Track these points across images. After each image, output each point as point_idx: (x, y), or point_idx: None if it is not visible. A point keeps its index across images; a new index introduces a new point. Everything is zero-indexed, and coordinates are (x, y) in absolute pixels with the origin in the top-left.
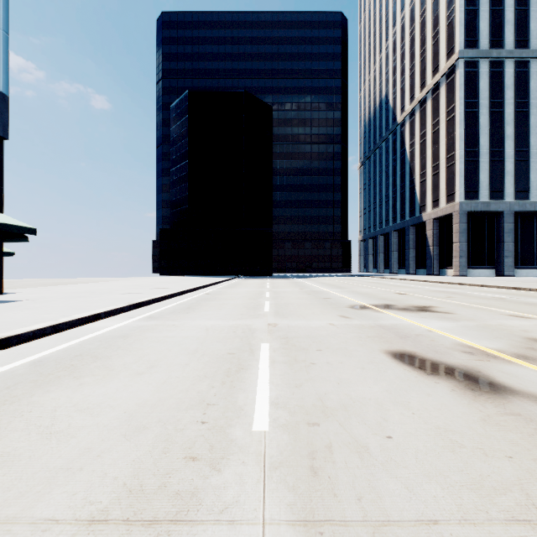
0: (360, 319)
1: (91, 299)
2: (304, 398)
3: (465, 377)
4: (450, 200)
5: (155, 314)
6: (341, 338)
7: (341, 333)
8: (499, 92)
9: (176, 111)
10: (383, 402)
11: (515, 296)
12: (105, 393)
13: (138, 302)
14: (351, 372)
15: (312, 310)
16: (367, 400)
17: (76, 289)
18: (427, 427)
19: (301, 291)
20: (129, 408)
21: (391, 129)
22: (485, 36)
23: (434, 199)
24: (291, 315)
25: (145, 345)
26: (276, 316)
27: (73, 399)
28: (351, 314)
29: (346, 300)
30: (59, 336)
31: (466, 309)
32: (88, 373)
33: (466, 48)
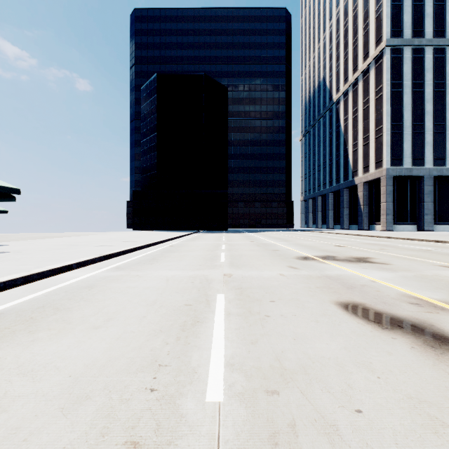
0: (307, 269)
1: (68, 251)
2: (260, 358)
3: (420, 332)
4: (378, 166)
5: (122, 264)
6: (291, 289)
7: (291, 283)
8: (420, 75)
9: (146, 91)
10: (343, 362)
11: (440, 248)
12: (55, 352)
13: (108, 254)
14: (305, 326)
15: (263, 261)
16: (327, 360)
17: (57, 242)
18: (398, 396)
19: (253, 244)
20: (76, 370)
21: (328, 107)
22: (408, 27)
23: (364, 165)
24: (244, 266)
25: (107, 296)
26: (231, 267)
27: (20, 359)
28: (299, 264)
29: (293, 252)
30: (29, 286)
31: (400, 260)
32: (44, 327)
33: (392, 37)
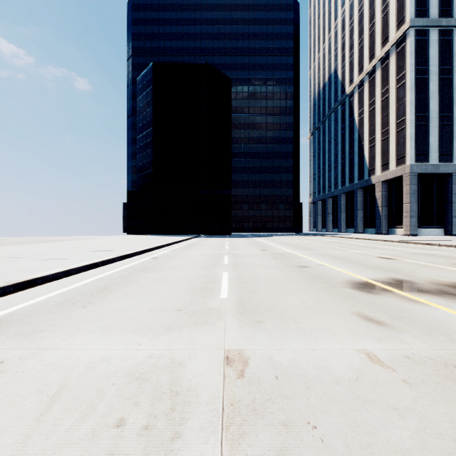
0: (411, 329)
1: None
2: None
3: None
4: (400, 162)
5: (25, 308)
6: None
7: None
8: (448, 59)
9: (142, 82)
10: None
11: None
12: None
13: (27, 279)
14: None
15: (297, 294)
16: None
17: (1, 253)
18: None
19: (265, 254)
20: None
21: (340, 100)
22: (435, 6)
23: (383, 162)
24: (269, 315)
25: None
26: (241, 318)
27: None
28: (374, 308)
29: (332, 271)
30: None
31: None
32: None
33: (417, 17)
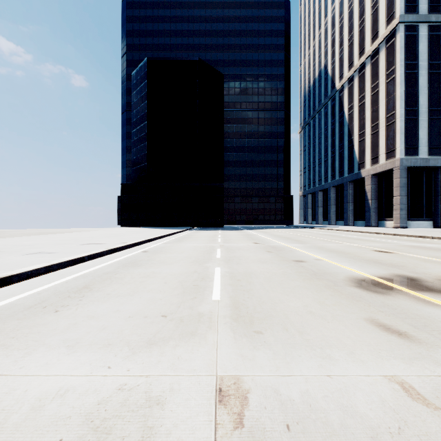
0: None
1: None
2: None
3: None
4: (390, 156)
5: None
6: None
7: None
8: (437, 54)
9: (136, 77)
10: None
11: None
12: None
13: (0, 277)
14: None
15: (298, 295)
16: None
17: None
18: None
19: (258, 247)
20: None
21: (330, 96)
22: (424, 1)
23: (373, 156)
24: (268, 323)
25: None
26: (236, 328)
27: None
28: (389, 314)
29: (331, 266)
30: None
31: None
32: None
33: (407, 13)
